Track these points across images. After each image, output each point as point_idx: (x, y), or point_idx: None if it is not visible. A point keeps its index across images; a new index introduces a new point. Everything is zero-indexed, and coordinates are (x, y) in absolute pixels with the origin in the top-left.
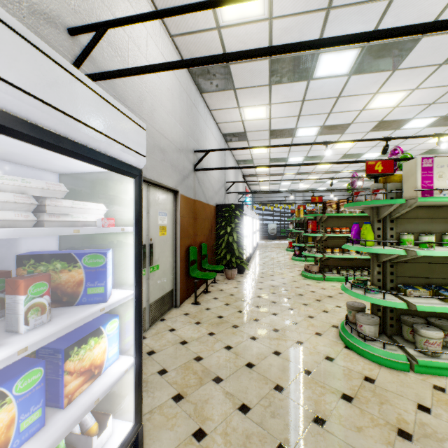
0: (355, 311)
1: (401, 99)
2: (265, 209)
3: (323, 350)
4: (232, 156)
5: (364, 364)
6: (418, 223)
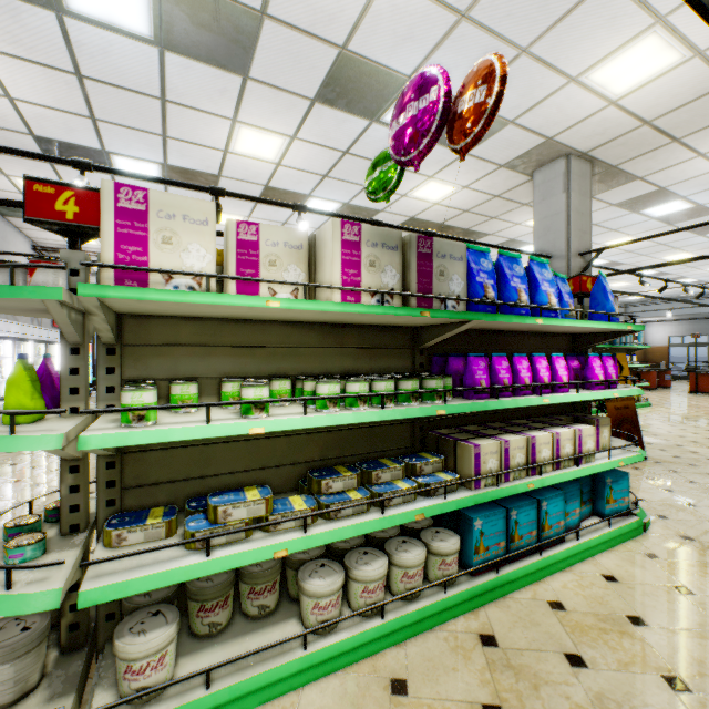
0: None
1: (281, 150)
2: None
3: None
4: None
5: None
6: (179, 356)
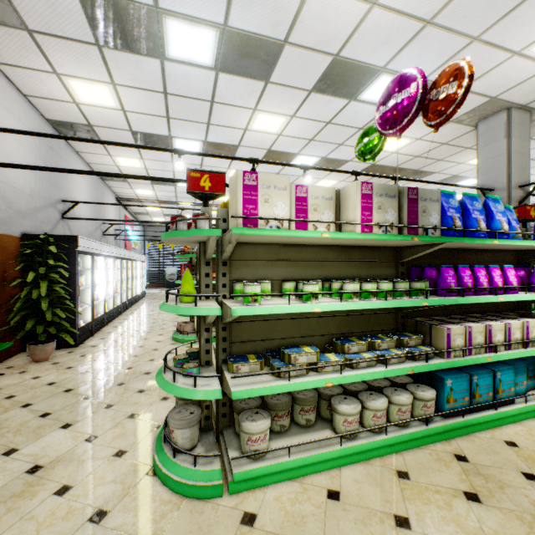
0: (183, 401)
1: (283, 125)
2: (163, 248)
3: (102, 494)
4: (85, 164)
5: (159, 505)
6: (257, 267)
